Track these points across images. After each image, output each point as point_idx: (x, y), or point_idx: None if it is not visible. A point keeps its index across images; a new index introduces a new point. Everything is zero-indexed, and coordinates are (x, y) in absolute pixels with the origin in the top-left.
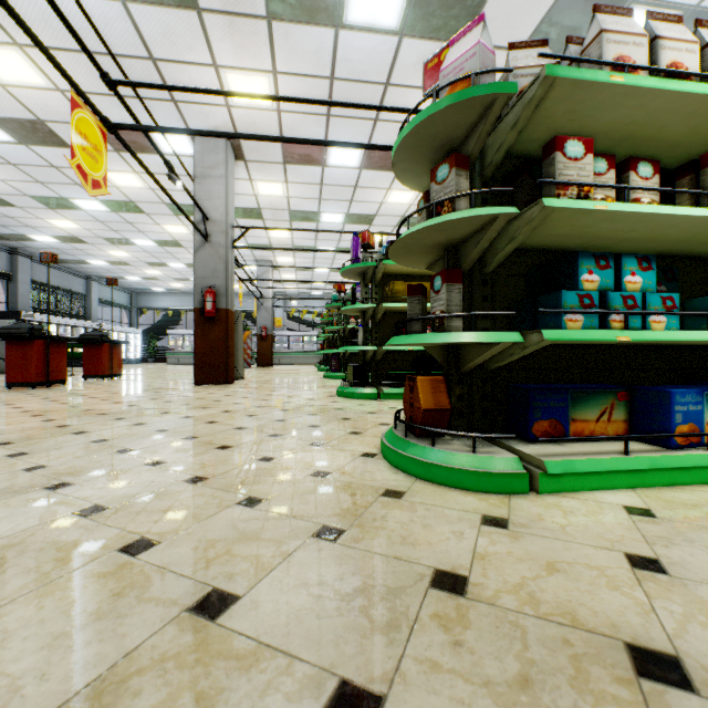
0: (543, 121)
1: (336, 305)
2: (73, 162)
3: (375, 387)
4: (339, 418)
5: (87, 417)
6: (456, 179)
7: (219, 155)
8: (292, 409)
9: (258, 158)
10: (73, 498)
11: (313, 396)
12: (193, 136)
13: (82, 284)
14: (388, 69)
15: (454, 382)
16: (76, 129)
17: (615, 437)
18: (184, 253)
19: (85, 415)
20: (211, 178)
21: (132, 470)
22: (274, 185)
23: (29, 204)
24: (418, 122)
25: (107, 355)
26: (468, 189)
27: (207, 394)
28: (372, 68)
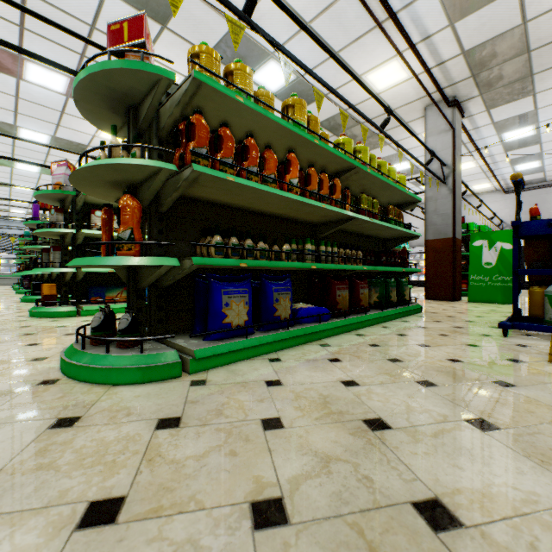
0: (94, 200)
1: (29, 239)
2: None
3: None
4: (14, 309)
5: None
6: (57, 216)
7: None
8: None
9: None
10: None
11: None
12: None
13: None
14: (62, 106)
15: (63, 286)
16: None
17: (111, 299)
18: None
19: None
20: None
21: None
22: None
23: None
24: (41, 193)
25: None
26: (63, 219)
27: None
28: (50, 102)
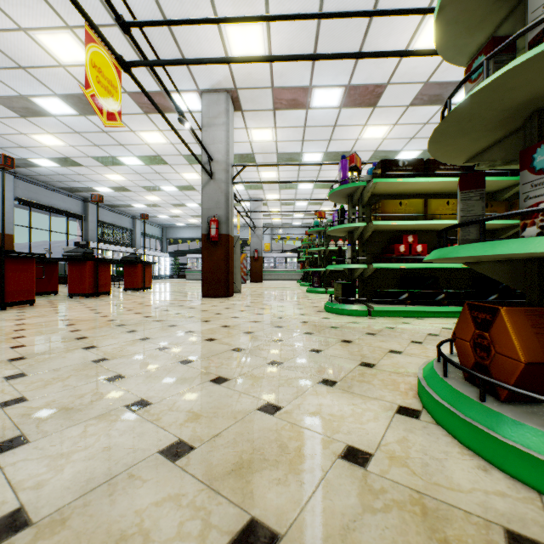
0: None
1: (318, 230)
2: (87, 92)
3: (362, 304)
4: (338, 340)
5: (106, 328)
6: None
7: (221, 106)
8: (287, 326)
9: (252, 107)
10: (3, 480)
11: (303, 311)
12: (200, 93)
13: (130, 222)
14: None
15: None
16: (91, 62)
17: None
18: (197, 195)
19: (106, 326)
20: (215, 126)
21: (106, 417)
22: (265, 131)
23: (91, 163)
24: None
25: (141, 273)
26: None
27: (210, 306)
28: None
